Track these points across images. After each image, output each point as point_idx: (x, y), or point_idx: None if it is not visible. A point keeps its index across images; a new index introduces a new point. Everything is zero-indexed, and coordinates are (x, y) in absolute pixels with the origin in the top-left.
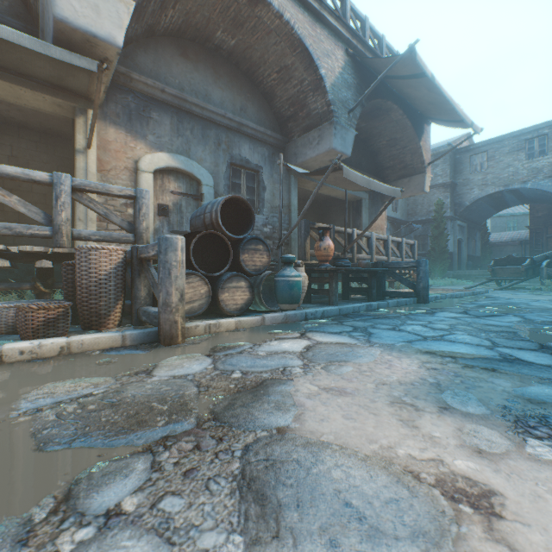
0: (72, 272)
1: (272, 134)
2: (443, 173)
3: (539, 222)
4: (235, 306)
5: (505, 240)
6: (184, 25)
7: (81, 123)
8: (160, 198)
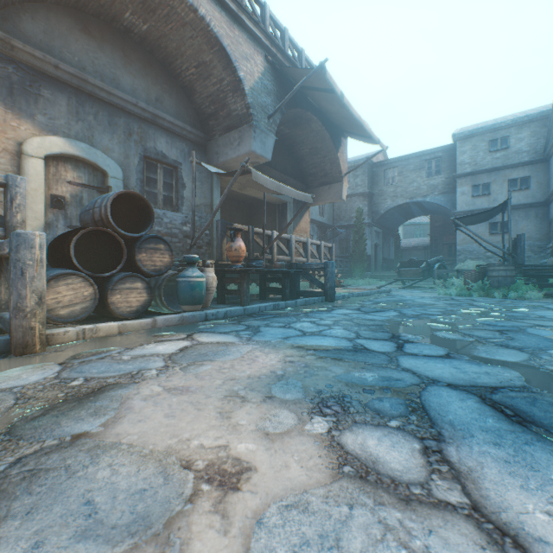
0: None
1: (193, 131)
2: (363, 184)
3: (437, 230)
4: (130, 309)
5: (413, 245)
6: None
7: None
8: (54, 188)
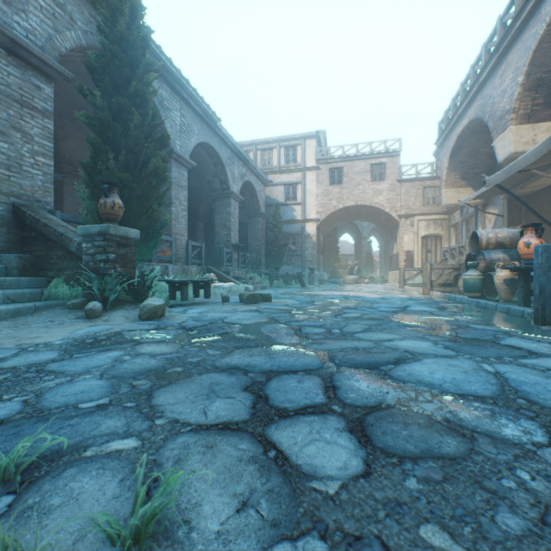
0: None
1: None
2: None
3: None
4: None
5: None
6: None
7: None
8: None
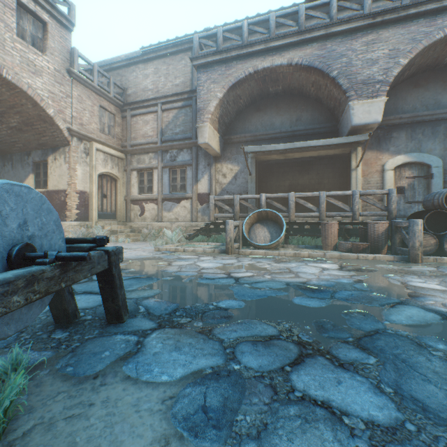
0: (363, 231)
1: None
2: None
3: None
4: None
5: None
6: (415, 71)
7: (353, 156)
8: (397, 183)
